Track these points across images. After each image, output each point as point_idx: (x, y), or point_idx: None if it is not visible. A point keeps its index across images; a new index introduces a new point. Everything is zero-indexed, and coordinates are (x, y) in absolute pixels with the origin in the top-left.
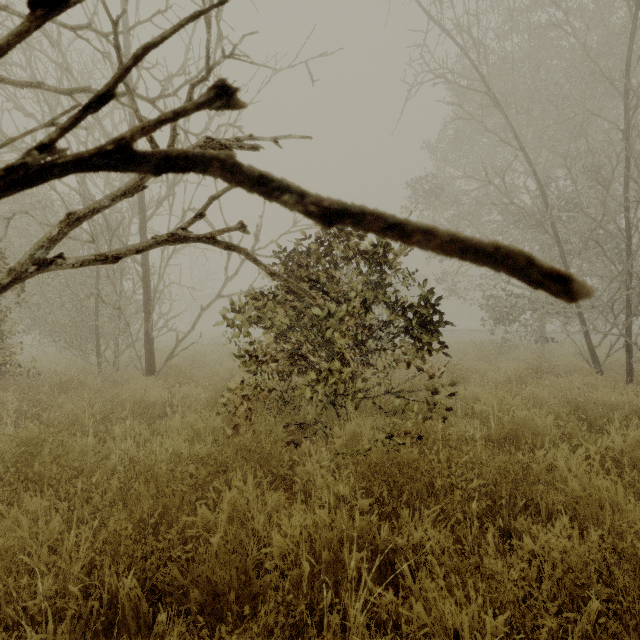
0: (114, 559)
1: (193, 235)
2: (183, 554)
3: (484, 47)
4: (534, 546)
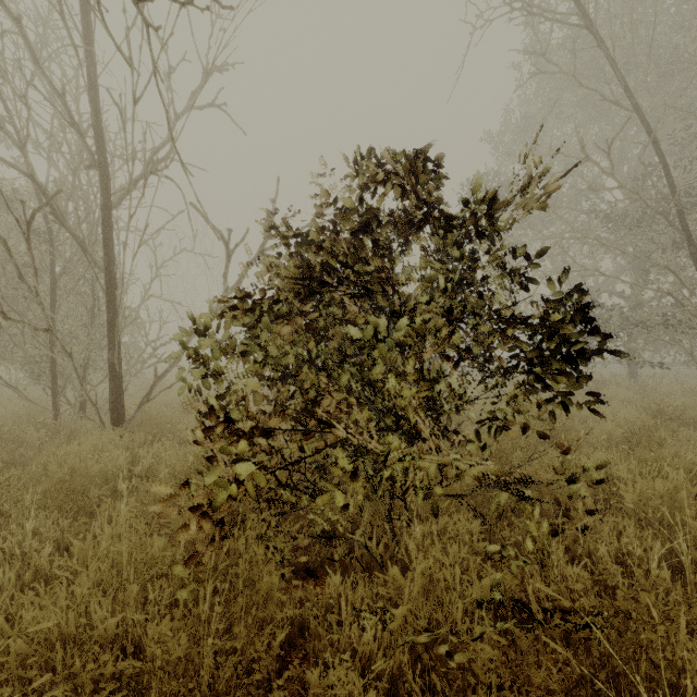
0: None
1: None
2: None
3: None
4: None
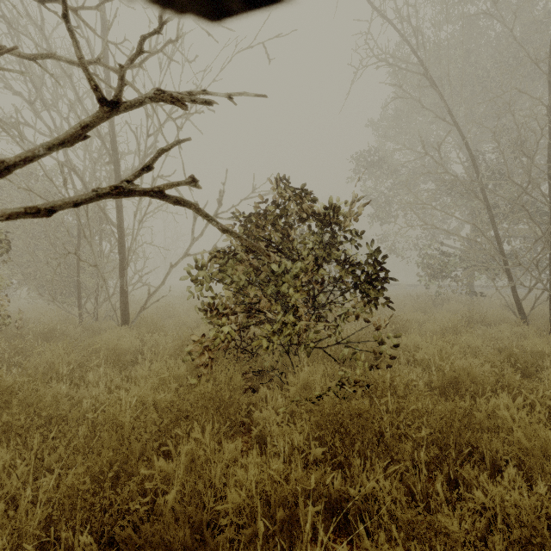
0: (72, 513)
1: (139, 188)
2: (142, 504)
3: (422, 34)
4: (485, 499)
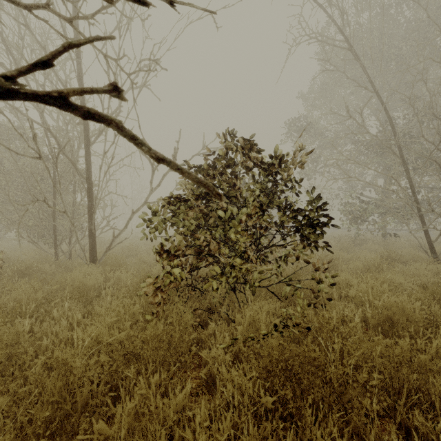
0: None
1: (26, 90)
2: None
3: (347, 14)
4: None
